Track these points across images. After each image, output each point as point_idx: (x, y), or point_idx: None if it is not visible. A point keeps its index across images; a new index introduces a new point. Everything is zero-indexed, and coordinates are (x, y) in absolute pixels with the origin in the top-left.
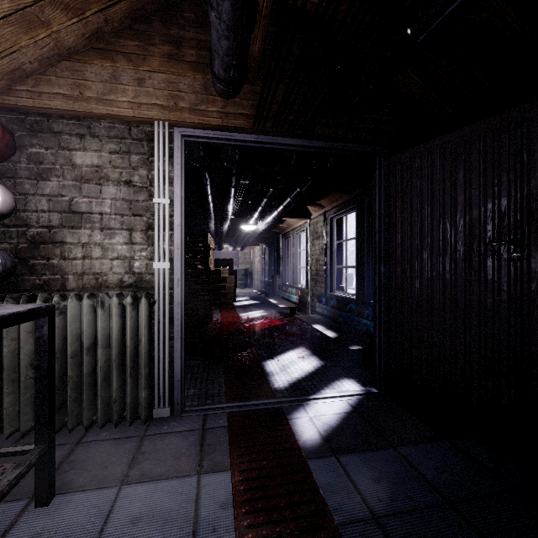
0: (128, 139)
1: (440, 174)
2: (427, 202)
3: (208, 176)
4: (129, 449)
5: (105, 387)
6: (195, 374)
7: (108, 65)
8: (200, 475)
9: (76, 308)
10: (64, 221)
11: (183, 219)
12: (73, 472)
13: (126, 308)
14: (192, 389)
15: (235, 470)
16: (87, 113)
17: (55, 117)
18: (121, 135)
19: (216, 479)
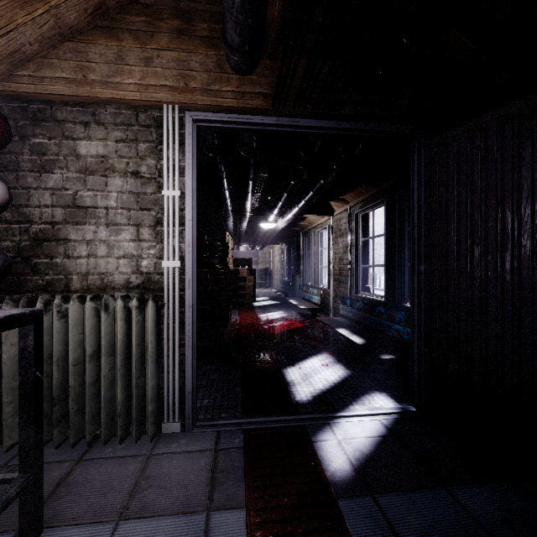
0: (135, 125)
1: (498, 154)
2: (480, 188)
3: (224, 168)
4: (133, 471)
5: (109, 398)
6: (210, 381)
7: (113, 44)
8: (209, 512)
9: (78, 312)
10: (68, 216)
11: (195, 213)
12: (69, 498)
13: (132, 312)
14: (206, 399)
15: (251, 508)
16: (91, 98)
17: (58, 104)
18: (128, 122)
19: (228, 519)
